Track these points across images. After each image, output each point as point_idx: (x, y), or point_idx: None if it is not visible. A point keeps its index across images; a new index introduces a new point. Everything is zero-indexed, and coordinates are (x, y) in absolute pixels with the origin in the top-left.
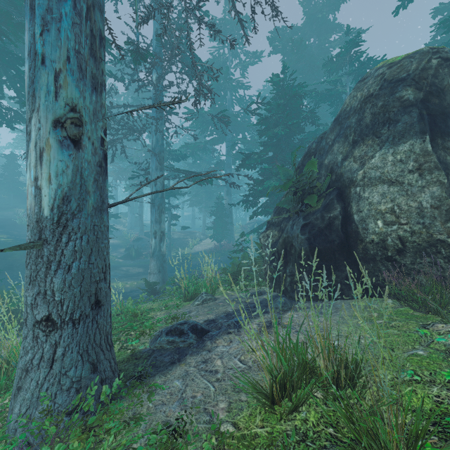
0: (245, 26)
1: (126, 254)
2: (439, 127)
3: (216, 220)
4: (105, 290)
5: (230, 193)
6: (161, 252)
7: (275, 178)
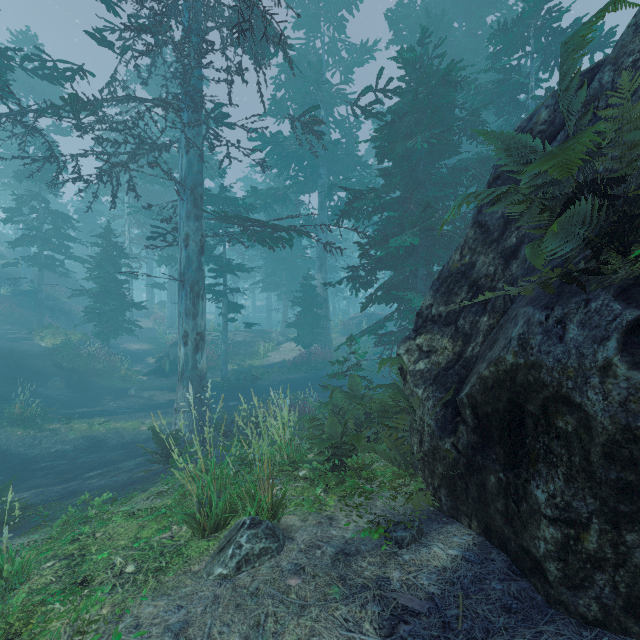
0: (349, 1)
1: (155, 368)
2: None
3: (303, 312)
4: None
5: (326, 270)
6: (197, 370)
7: (410, 232)
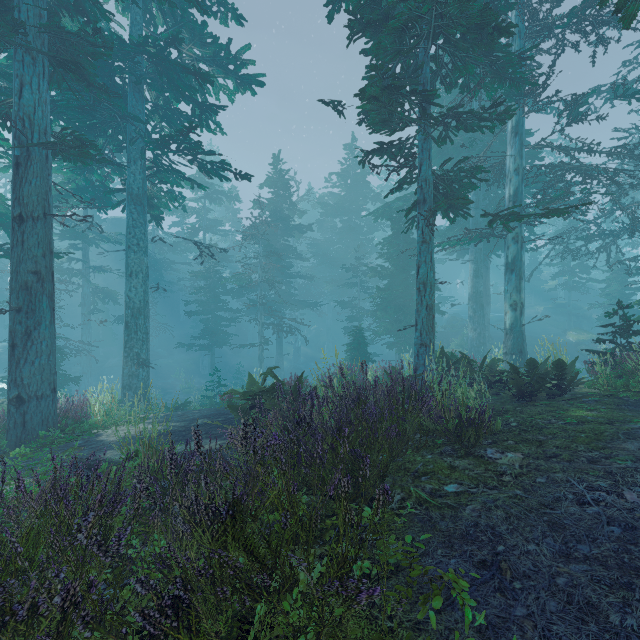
0: None
1: None
2: None
3: None
4: (523, 349)
5: None
6: None
7: None
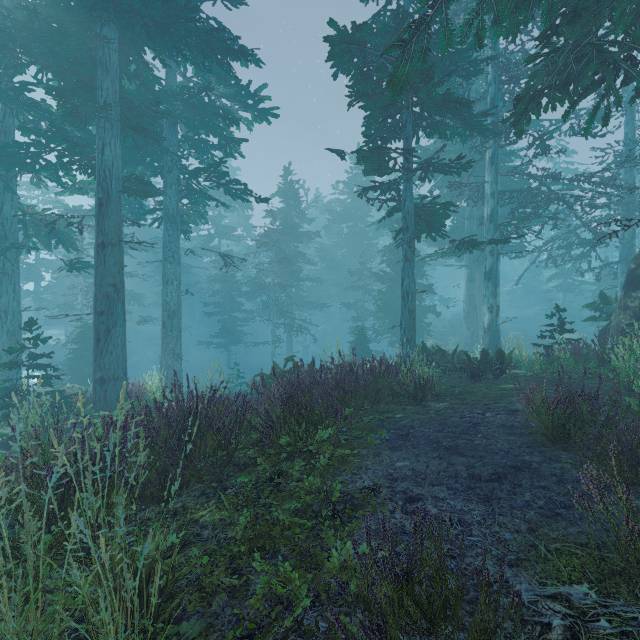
0: None
1: None
2: (634, 285)
3: None
4: (498, 345)
5: None
6: None
7: None
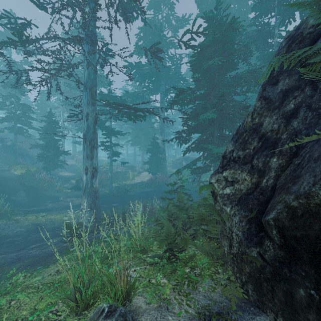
0: None
1: (75, 186)
2: None
3: (152, 156)
4: None
5: (164, 134)
6: (93, 188)
7: (211, 111)
